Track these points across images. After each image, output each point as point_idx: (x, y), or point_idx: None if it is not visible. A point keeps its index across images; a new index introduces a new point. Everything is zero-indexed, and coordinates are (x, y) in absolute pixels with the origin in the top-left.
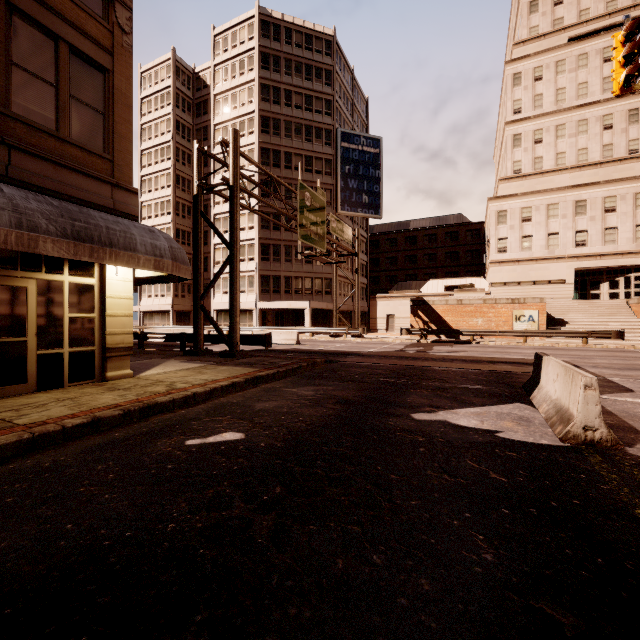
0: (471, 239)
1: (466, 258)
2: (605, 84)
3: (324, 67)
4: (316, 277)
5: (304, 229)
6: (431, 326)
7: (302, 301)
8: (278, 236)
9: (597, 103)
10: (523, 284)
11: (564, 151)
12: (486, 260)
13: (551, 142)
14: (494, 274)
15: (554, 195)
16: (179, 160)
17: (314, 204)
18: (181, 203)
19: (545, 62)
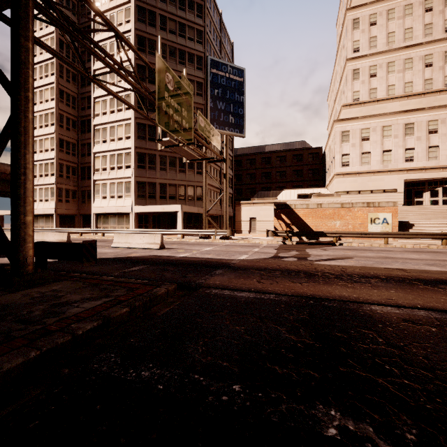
0: (312, 160)
1: (308, 175)
2: (426, 30)
3: (196, 0)
4: (189, 185)
5: (164, 115)
6: (293, 228)
7: (174, 205)
8: (153, 146)
9: (420, 45)
10: (362, 193)
11: (394, 84)
12: (326, 175)
13: (383, 76)
14: (339, 184)
15: (388, 118)
16: (63, 76)
17: (178, 91)
18: (65, 116)
19: (379, 10)
